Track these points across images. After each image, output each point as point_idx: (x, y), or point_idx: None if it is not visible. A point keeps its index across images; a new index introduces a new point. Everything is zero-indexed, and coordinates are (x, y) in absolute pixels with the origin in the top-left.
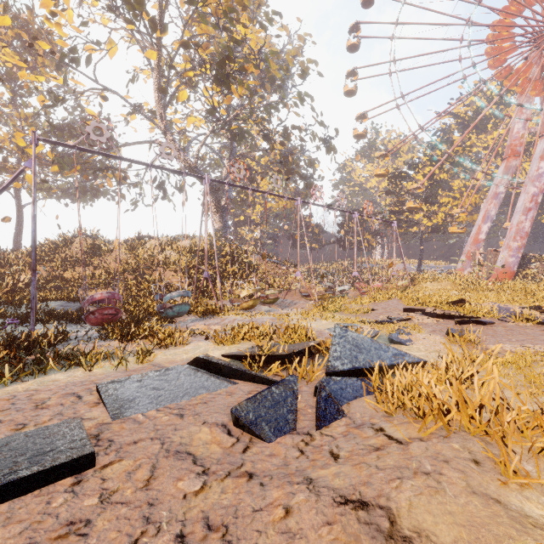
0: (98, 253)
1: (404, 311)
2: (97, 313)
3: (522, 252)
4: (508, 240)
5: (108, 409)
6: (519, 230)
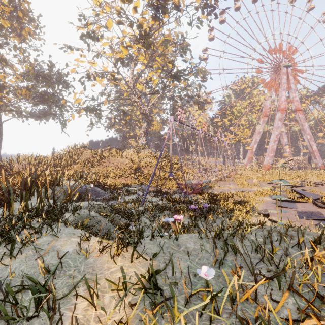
0: (103, 158)
1: (268, 184)
2: (199, 189)
3: (273, 158)
4: (268, 153)
5: (294, 208)
6: (272, 149)
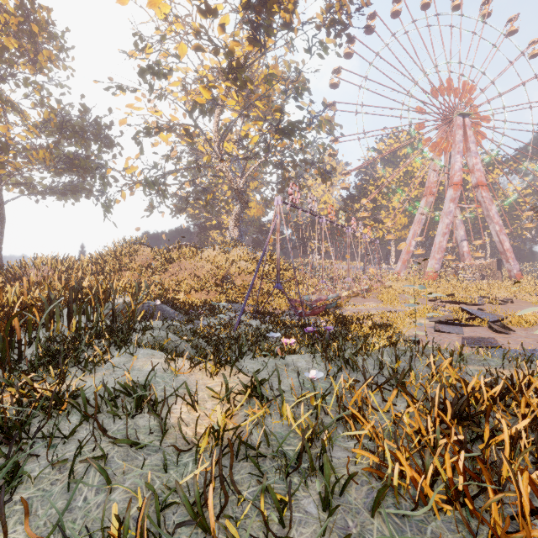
0: (171, 261)
1: (429, 301)
2: (321, 308)
3: (442, 261)
4: (434, 253)
5: (459, 334)
6: (440, 247)
